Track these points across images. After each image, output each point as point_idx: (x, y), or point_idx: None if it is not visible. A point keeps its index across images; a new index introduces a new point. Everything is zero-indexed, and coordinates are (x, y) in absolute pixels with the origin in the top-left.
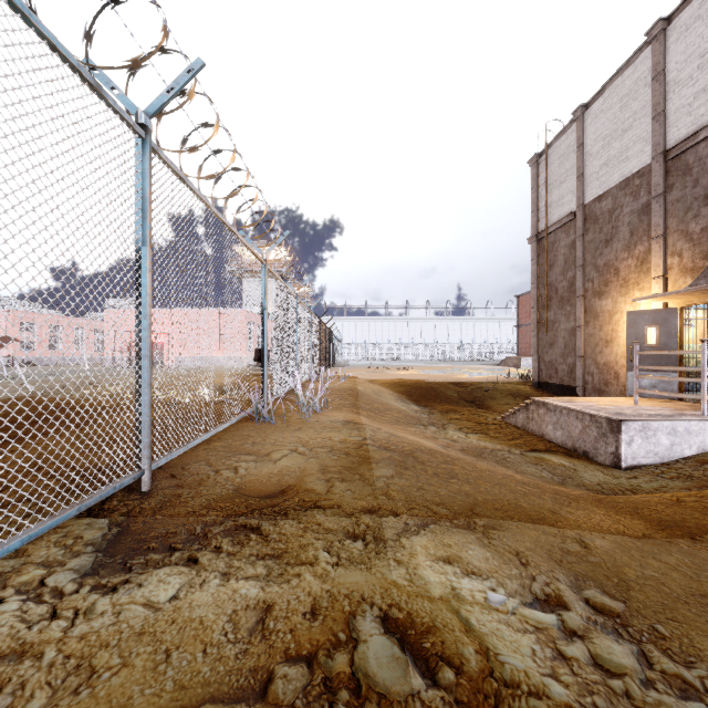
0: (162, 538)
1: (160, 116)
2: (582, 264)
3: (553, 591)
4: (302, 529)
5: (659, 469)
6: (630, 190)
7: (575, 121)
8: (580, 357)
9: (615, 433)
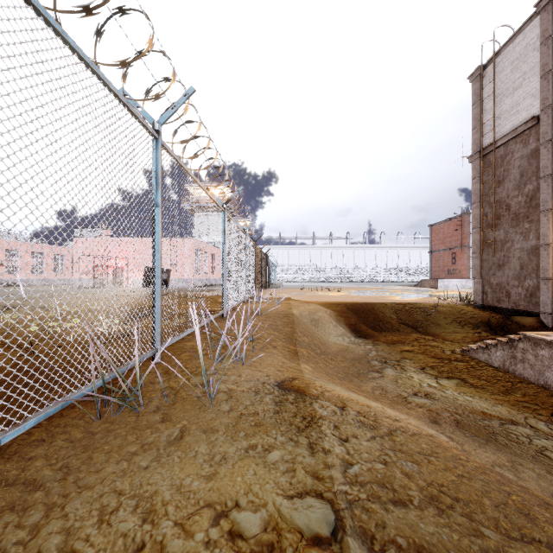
0: None
1: None
2: (550, 174)
3: None
4: None
5: None
6: None
7: (537, 14)
8: (546, 280)
9: None
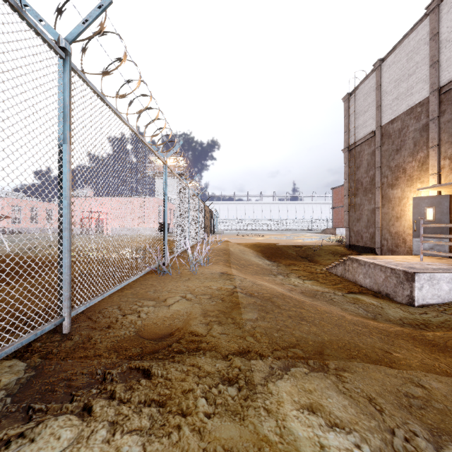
0: (66, 381)
1: (84, 51)
2: (380, 166)
3: (416, 449)
4: (185, 372)
5: (442, 307)
6: (413, 115)
7: (375, 70)
8: (378, 228)
9: (410, 281)
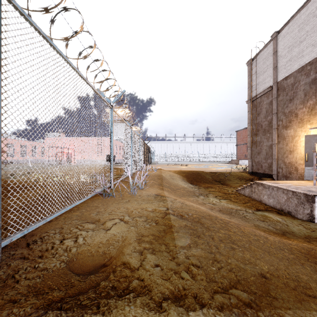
0: None
1: None
2: (276, 112)
3: None
4: None
5: None
6: (304, 72)
7: (272, 40)
8: (275, 159)
9: (310, 202)
